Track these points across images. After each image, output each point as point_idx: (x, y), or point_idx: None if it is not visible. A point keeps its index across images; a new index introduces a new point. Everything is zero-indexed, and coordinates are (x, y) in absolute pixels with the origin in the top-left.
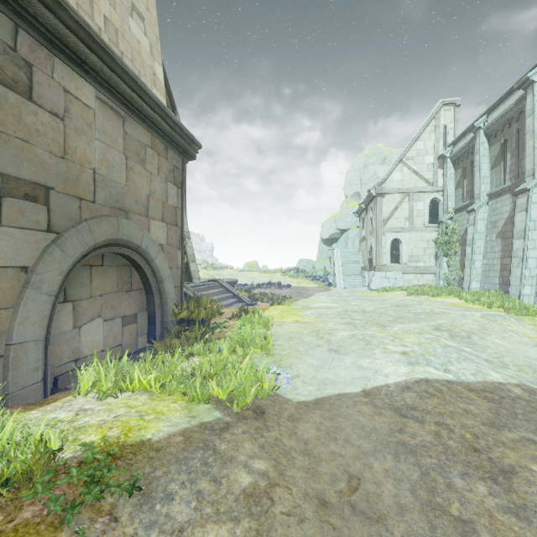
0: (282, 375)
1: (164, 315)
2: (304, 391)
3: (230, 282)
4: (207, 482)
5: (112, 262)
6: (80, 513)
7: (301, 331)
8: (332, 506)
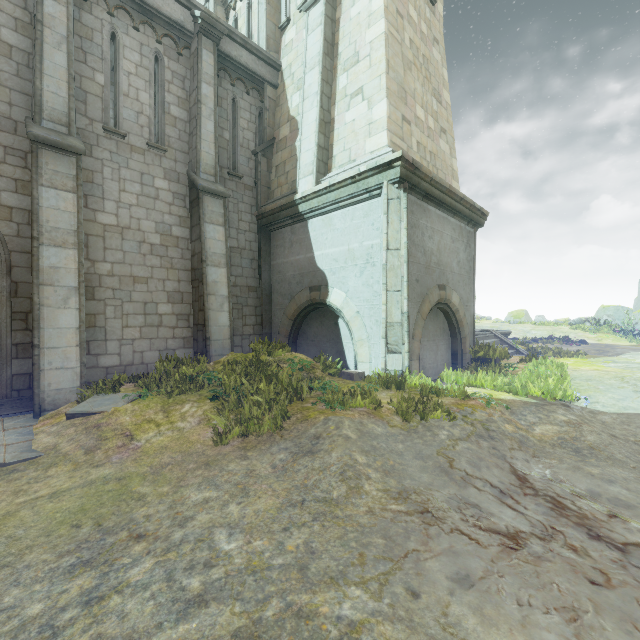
0: (581, 397)
1: (463, 353)
2: (603, 409)
3: (502, 333)
4: (541, 415)
5: (435, 313)
6: (491, 406)
7: (601, 375)
8: (620, 438)
